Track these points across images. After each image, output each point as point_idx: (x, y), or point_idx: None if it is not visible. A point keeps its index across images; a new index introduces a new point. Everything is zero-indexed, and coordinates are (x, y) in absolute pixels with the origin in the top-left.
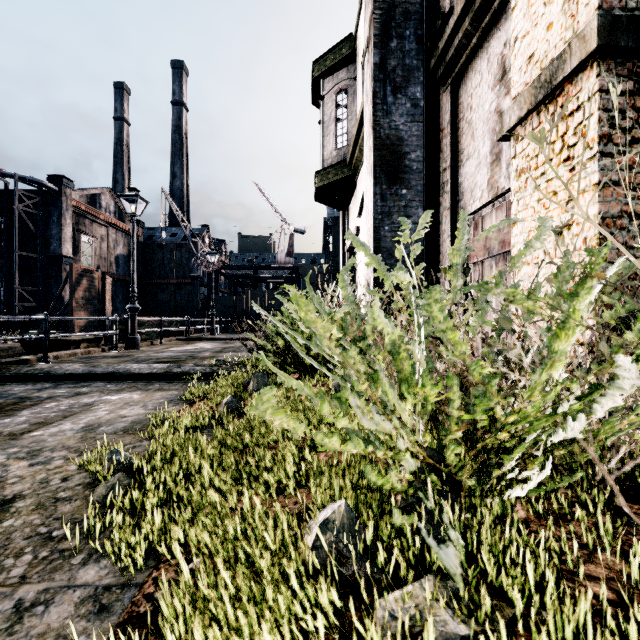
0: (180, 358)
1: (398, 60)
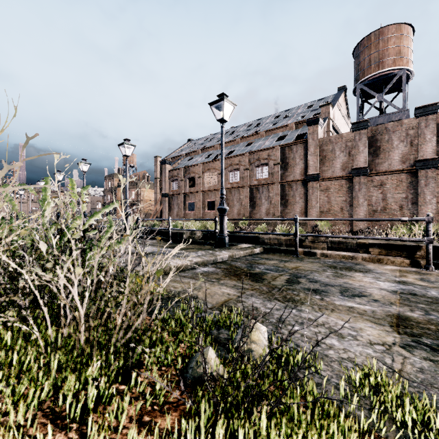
0: (287, 282)
1: None
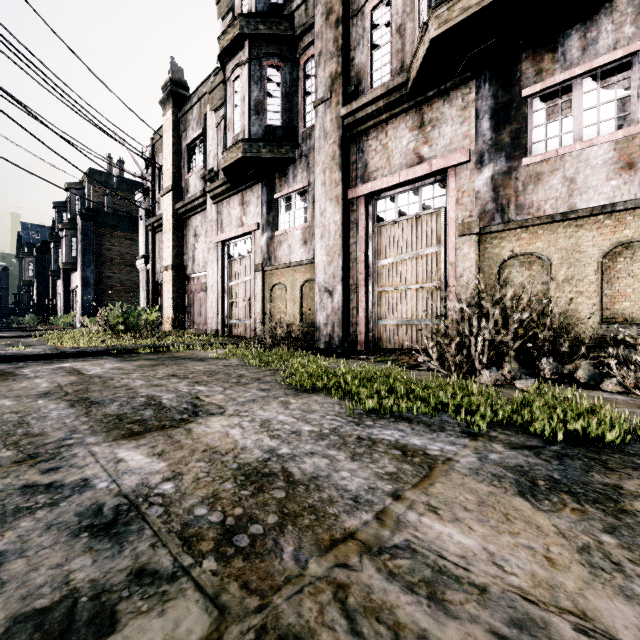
0: None
1: (41, 280)
